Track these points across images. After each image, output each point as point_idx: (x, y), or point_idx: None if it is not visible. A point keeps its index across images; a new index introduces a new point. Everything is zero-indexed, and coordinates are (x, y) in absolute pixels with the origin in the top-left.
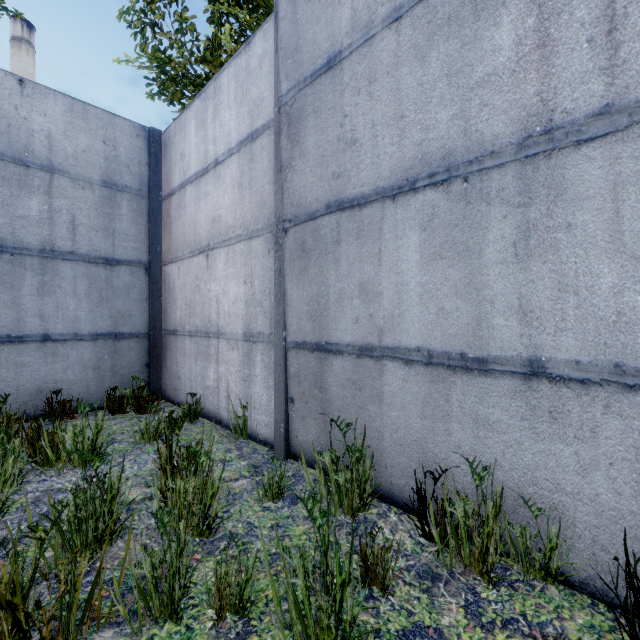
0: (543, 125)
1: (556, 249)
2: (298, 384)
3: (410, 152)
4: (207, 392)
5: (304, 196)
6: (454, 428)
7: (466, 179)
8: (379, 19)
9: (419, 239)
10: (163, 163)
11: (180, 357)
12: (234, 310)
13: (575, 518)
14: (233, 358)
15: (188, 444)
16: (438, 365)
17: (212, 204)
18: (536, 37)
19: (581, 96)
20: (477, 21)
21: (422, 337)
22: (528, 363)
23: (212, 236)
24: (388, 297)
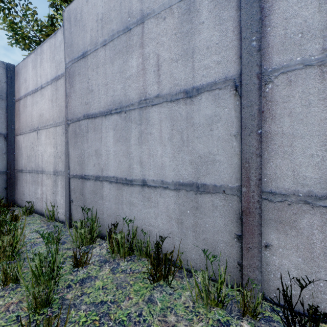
0: (144, 97)
1: (148, 141)
2: (74, 193)
3: (109, 99)
4: (37, 200)
5: (75, 110)
6: (124, 207)
7: (125, 112)
8: (99, 43)
9: (113, 133)
10: (16, 82)
11: (24, 183)
12: (49, 160)
13: (154, 234)
14: (49, 183)
15: (21, 225)
16: (119, 183)
17: (39, 107)
18: (142, 66)
19: (152, 89)
20: (127, 54)
21: (114, 172)
22: (142, 181)
23: (39, 123)
24: (104, 156)
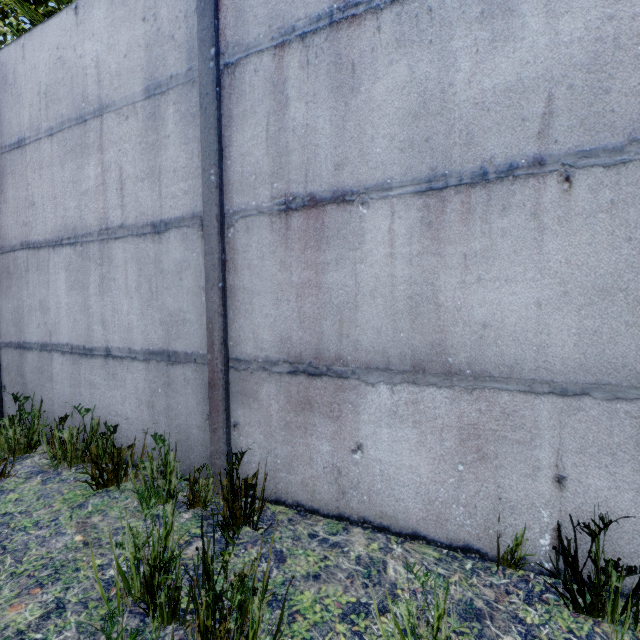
0: (105, 225)
1: (111, 290)
2: (8, 374)
3: (59, 221)
4: None
5: (7, 233)
6: (82, 390)
7: (82, 245)
8: (43, 129)
9: (65, 276)
10: None
11: None
12: None
13: (122, 427)
14: None
15: None
16: (75, 353)
17: None
18: (101, 179)
19: (115, 216)
20: (82, 157)
21: (68, 337)
22: (106, 349)
23: None
24: (53, 311)
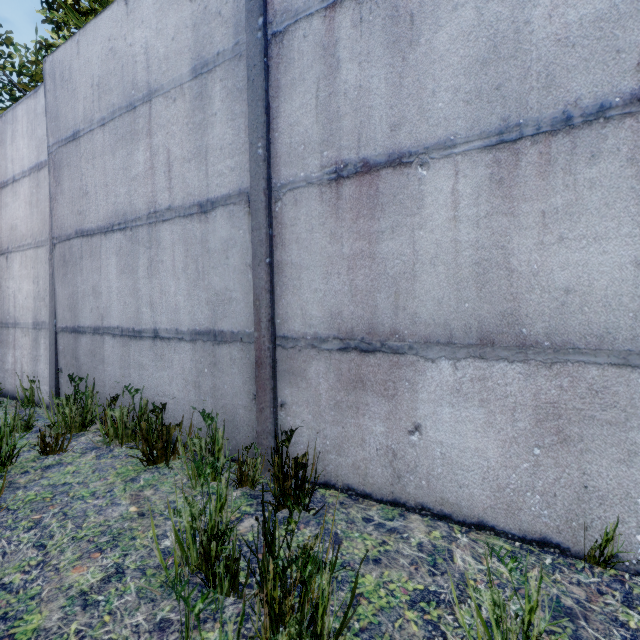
0: (153, 208)
1: (159, 272)
2: (64, 357)
3: (111, 208)
4: (7, 374)
5: (64, 222)
6: (132, 372)
7: (131, 229)
8: (96, 120)
9: (116, 261)
10: None
11: None
12: (26, 304)
13: (169, 408)
14: (26, 343)
15: None
16: (125, 336)
17: (10, 214)
18: (150, 163)
19: (163, 198)
20: (132, 144)
21: (119, 320)
22: (154, 331)
23: (10, 241)
24: (105, 295)
